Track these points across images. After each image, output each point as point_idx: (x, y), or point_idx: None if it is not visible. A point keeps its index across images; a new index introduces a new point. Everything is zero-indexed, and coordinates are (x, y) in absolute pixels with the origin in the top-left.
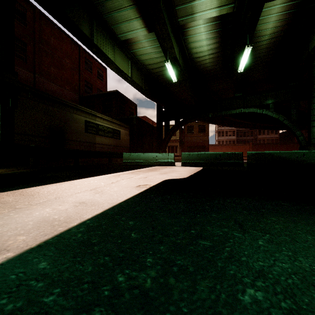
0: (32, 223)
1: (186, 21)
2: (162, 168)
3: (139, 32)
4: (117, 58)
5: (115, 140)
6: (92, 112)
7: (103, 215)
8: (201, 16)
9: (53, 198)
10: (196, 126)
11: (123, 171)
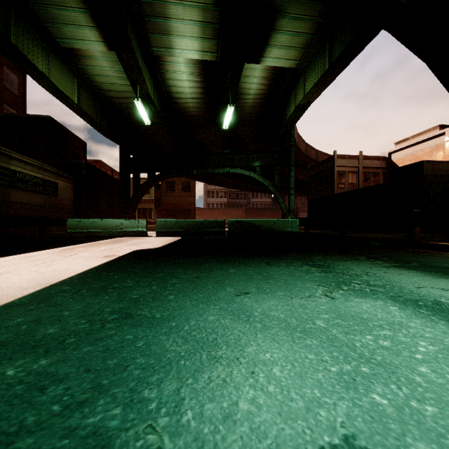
0: (24, 281)
1: (162, 53)
2: (130, 239)
3: (94, 45)
4: (54, 72)
5: (47, 197)
6: (3, 151)
7: (86, 273)
8: (181, 54)
9: (13, 270)
10: (178, 182)
11: (75, 244)
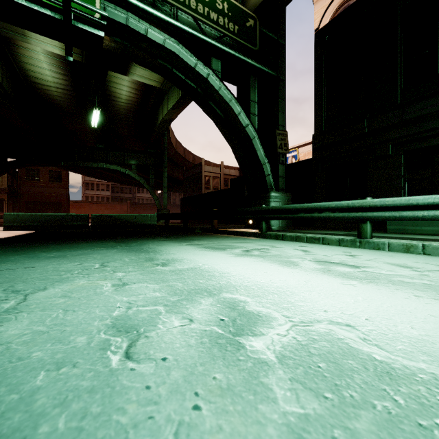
0: None
1: (14, 36)
2: None
3: None
4: None
5: None
6: None
7: None
8: (38, 44)
9: None
10: (44, 170)
11: None
